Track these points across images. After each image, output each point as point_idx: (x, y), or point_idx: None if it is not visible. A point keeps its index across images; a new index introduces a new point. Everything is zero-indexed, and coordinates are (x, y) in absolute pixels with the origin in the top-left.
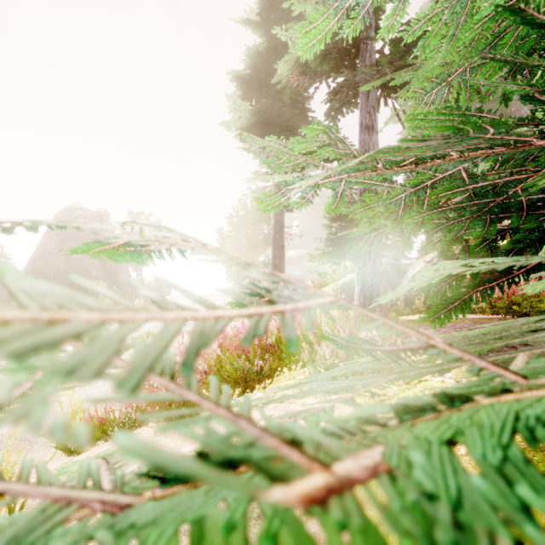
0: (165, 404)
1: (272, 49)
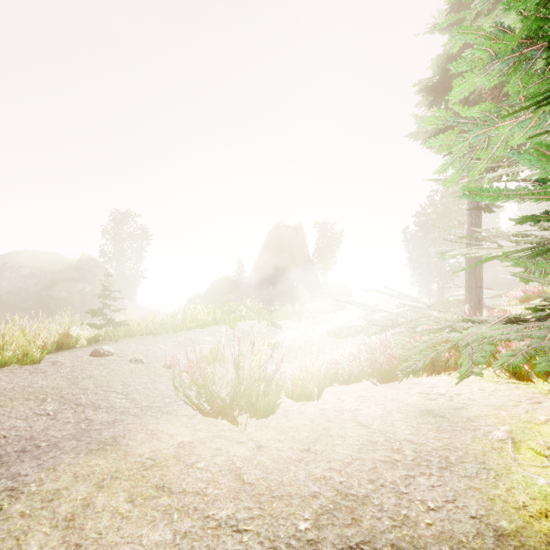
0: (377, 366)
1: (466, 44)
